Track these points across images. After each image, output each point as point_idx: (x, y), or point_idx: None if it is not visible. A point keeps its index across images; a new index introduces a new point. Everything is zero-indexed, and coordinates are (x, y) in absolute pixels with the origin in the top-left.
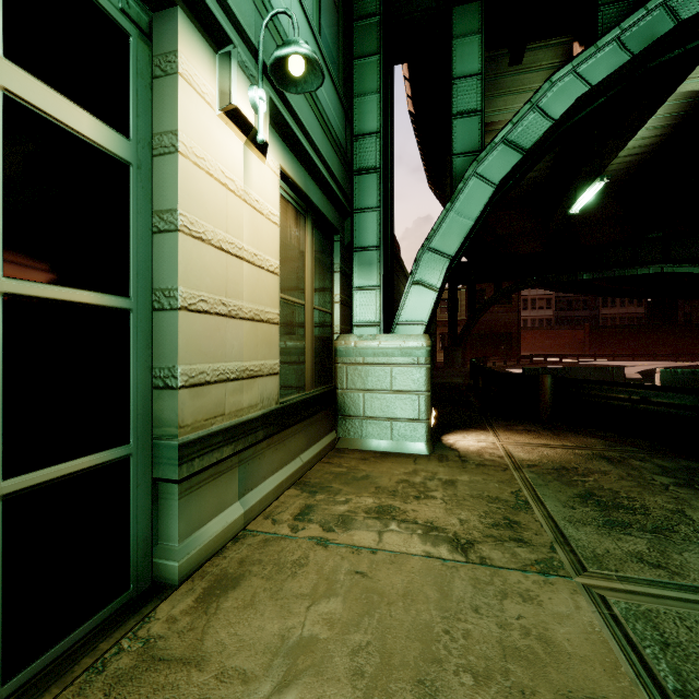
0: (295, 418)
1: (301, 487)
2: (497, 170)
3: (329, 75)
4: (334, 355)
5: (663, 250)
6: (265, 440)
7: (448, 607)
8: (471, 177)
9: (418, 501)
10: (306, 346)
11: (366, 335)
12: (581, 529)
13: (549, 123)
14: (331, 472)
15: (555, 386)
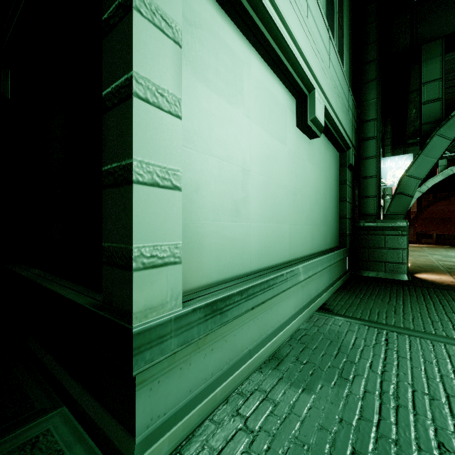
0: None
1: None
2: (416, 196)
3: None
4: None
5: None
6: None
7: None
8: None
9: None
10: None
11: None
12: (425, 248)
13: (427, 188)
14: None
15: (436, 236)
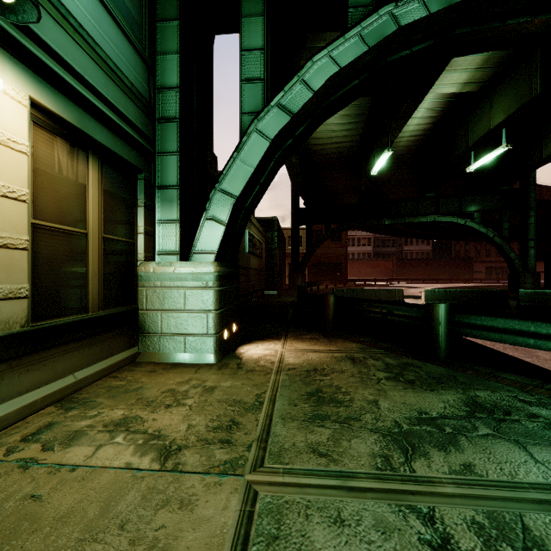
0: (61, 339)
1: (63, 404)
2: (273, 129)
3: (119, 28)
4: (137, 280)
5: (436, 205)
6: (5, 363)
7: (96, 526)
8: (253, 132)
9: (166, 410)
10: (89, 271)
11: (164, 262)
12: (288, 424)
13: (312, 94)
14: (108, 386)
15: (337, 303)
